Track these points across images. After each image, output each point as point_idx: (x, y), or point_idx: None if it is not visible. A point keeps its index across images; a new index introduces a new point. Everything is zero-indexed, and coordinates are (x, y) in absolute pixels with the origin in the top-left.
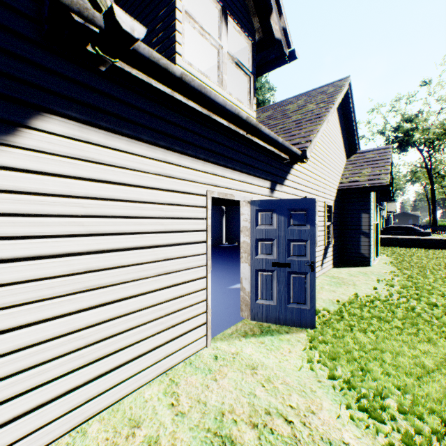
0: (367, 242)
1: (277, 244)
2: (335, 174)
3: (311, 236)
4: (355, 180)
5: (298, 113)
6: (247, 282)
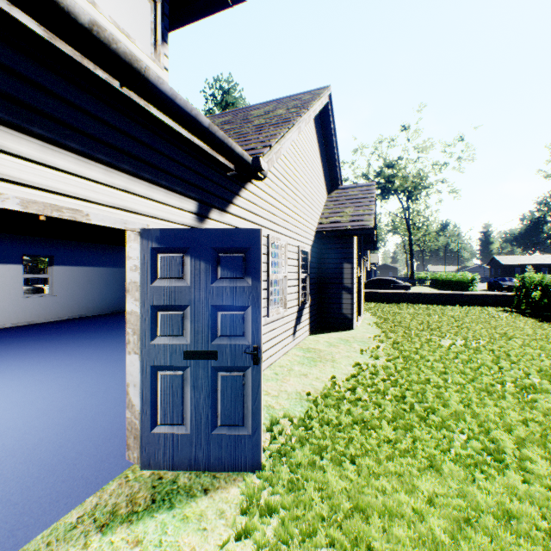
0: (350, 299)
1: (192, 315)
2: (313, 211)
3: (254, 299)
4: (336, 221)
5: (263, 118)
6: (138, 392)
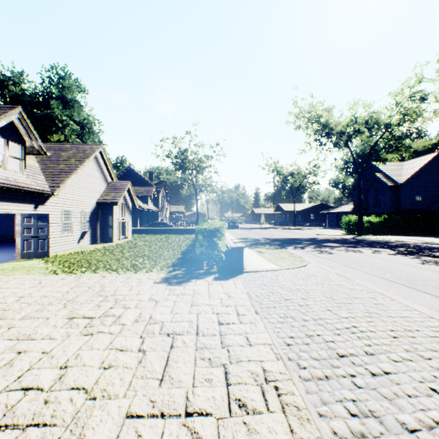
0: (112, 230)
1: (34, 229)
2: (94, 195)
3: (48, 226)
4: (106, 199)
5: (65, 164)
6: (20, 245)
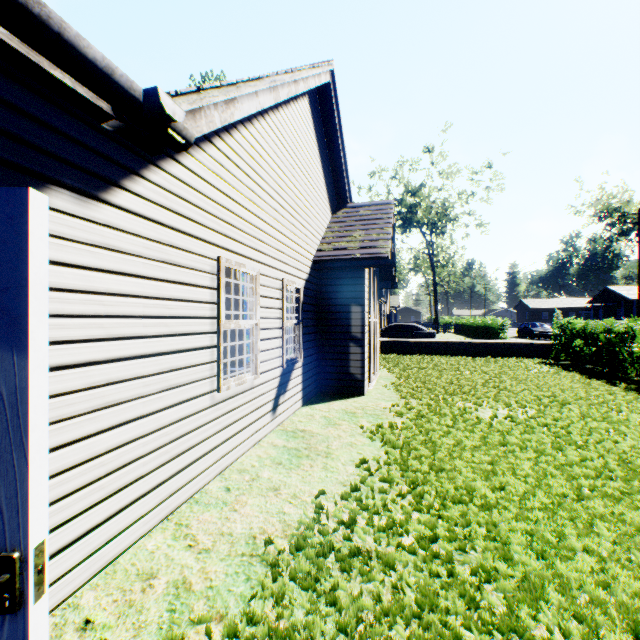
0: (360, 353)
1: None
2: (310, 233)
3: (3, 408)
4: (341, 247)
5: None
6: None
